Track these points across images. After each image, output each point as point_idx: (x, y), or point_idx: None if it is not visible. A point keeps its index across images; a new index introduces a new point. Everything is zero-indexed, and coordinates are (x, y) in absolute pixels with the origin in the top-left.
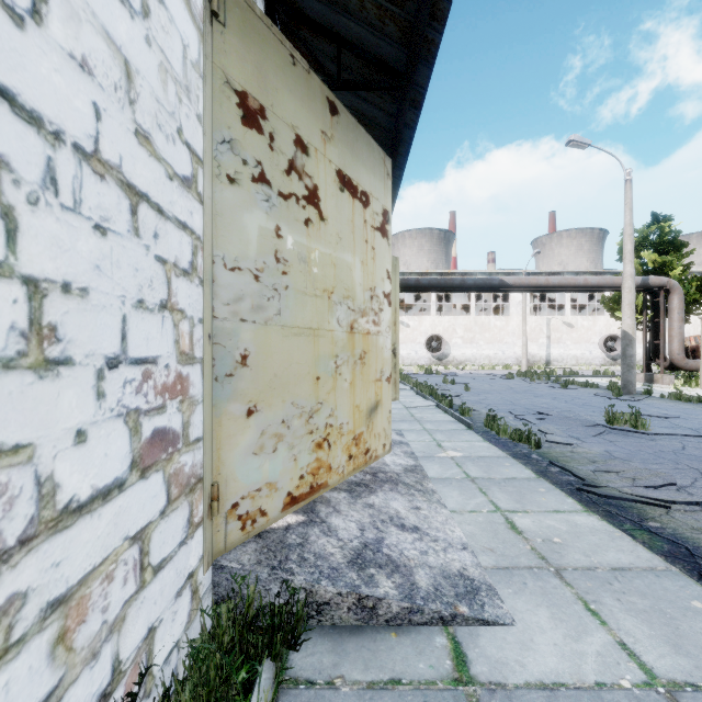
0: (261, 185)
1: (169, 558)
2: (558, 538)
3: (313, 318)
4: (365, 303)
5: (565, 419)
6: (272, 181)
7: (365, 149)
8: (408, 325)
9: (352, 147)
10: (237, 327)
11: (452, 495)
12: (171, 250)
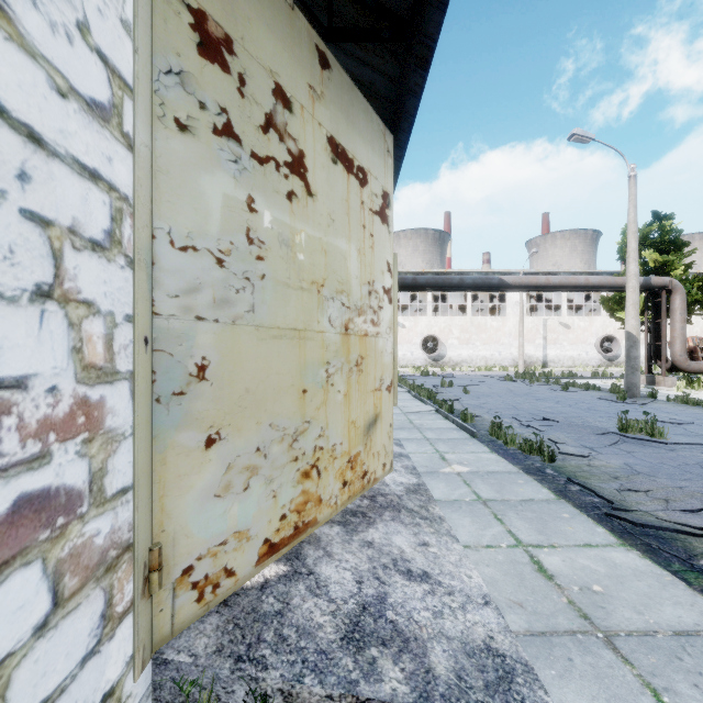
0: (227, 141)
1: (58, 693)
2: (598, 584)
3: (298, 316)
4: (362, 299)
5: (574, 426)
6: (242, 137)
7: (362, 117)
8: (404, 325)
9: (347, 112)
10: (191, 327)
11: (463, 523)
12: (63, 207)
